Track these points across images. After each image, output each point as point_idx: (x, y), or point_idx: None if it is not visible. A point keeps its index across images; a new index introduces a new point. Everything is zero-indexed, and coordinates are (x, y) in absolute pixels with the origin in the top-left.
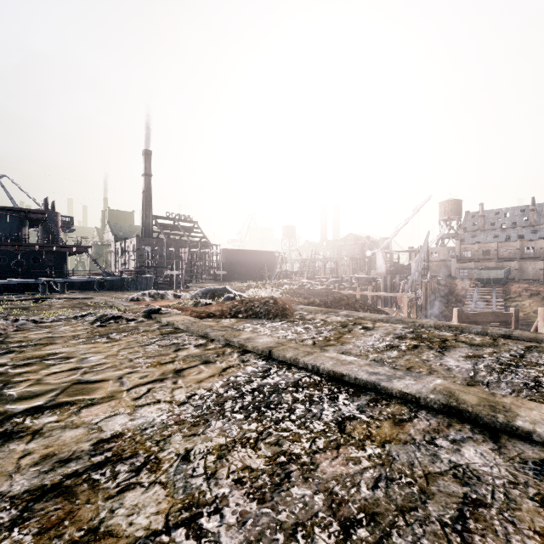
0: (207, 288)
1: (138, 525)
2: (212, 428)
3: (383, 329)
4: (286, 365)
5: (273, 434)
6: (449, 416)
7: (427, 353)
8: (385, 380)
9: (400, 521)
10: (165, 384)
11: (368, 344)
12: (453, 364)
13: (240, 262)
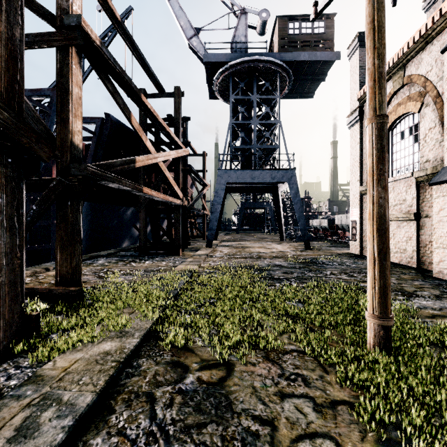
0: None
1: None
2: None
3: None
4: None
5: None
6: None
7: None
8: None
9: None
10: None
11: None
12: None
13: None
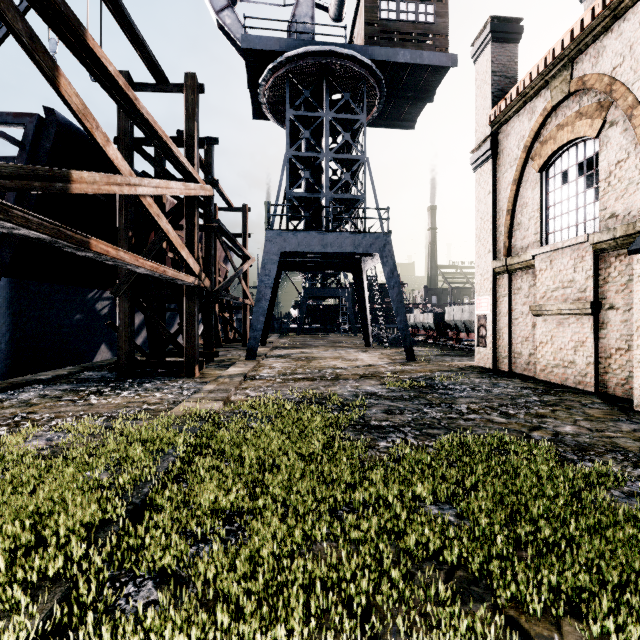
0: None
1: None
2: None
3: None
4: None
5: None
6: None
7: None
8: None
9: None
10: None
11: None
12: None
13: None
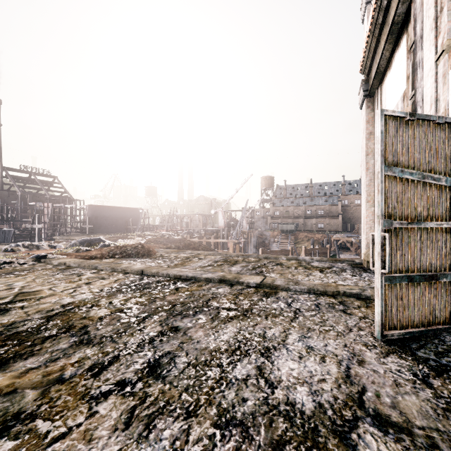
0: (84, 239)
1: (101, 314)
2: (119, 296)
3: (209, 258)
4: (152, 276)
5: (148, 294)
6: (220, 283)
7: (226, 266)
8: (199, 275)
9: (191, 302)
10: (83, 288)
11: (198, 265)
12: (234, 269)
13: (107, 217)
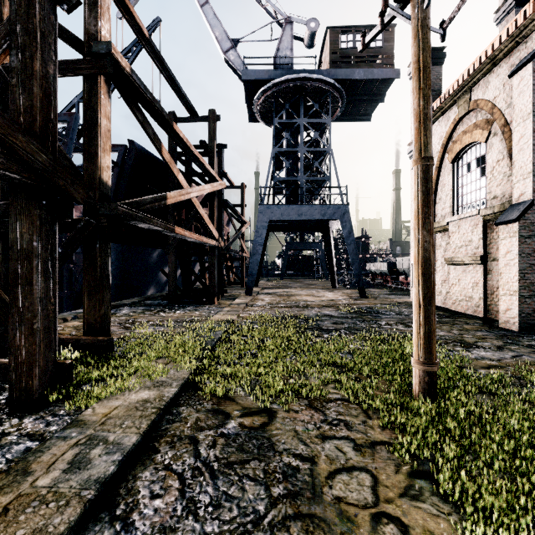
0: None
1: None
2: None
3: None
4: None
5: None
6: None
7: None
8: None
9: None
10: None
11: None
12: None
13: None
